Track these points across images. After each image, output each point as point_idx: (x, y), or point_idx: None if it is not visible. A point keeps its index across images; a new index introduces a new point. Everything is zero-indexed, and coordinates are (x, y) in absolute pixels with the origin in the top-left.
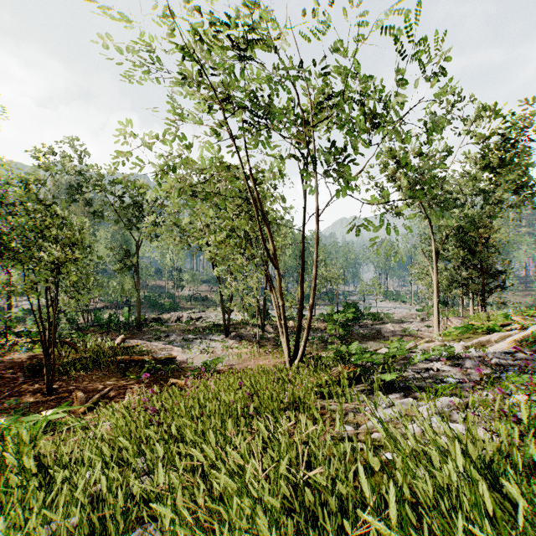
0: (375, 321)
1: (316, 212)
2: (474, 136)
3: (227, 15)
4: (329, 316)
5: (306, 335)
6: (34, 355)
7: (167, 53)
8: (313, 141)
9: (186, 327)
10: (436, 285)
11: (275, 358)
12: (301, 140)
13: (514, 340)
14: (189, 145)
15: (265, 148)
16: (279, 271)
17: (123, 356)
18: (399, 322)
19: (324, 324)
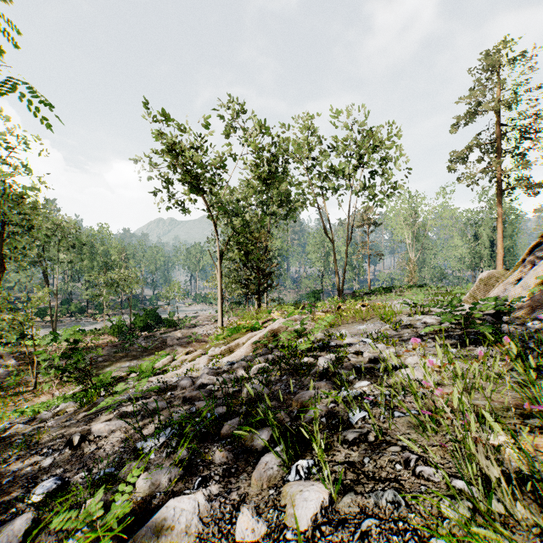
0: (171, 328)
1: None
2: (248, 144)
3: None
4: (115, 328)
5: None
6: None
7: None
8: None
9: None
10: (220, 286)
11: None
12: None
13: (252, 343)
14: None
15: None
16: None
17: None
18: (193, 327)
19: (108, 339)
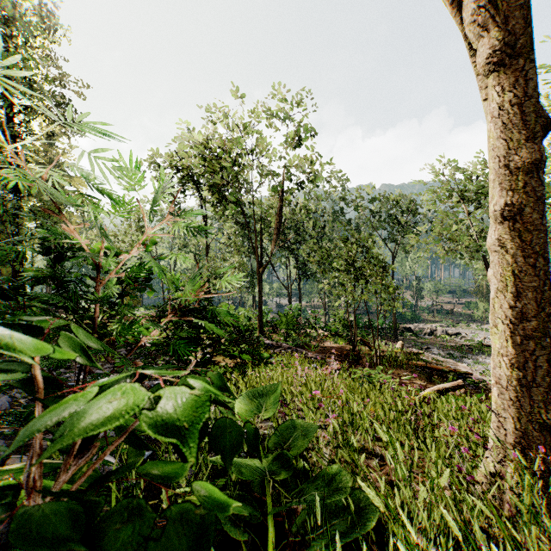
0: None
1: None
2: None
3: None
4: None
5: None
6: (340, 346)
7: None
8: None
9: (446, 342)
10: None
11: None
12: None
13: None
14: None
15: None
16: None
17: (417, 361)
18: None
19: None
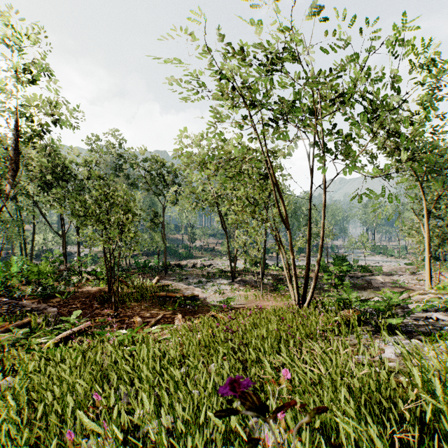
0: (364, 272)
1: (324, 185)
2: None
3: (260, 45)
4: (320, 267)
5: (314, 284)
6: (100, 288)
7: (211, 74)
8: (321, 128)
9: (200, 272)
10: (428, 241)
11: (277, 301)
12: (307, 125)
13: None
14: (224, 138)
15: (285, 139)
16: (290, 232)
17: (160, 292)
18: (389, 275)
19: None
